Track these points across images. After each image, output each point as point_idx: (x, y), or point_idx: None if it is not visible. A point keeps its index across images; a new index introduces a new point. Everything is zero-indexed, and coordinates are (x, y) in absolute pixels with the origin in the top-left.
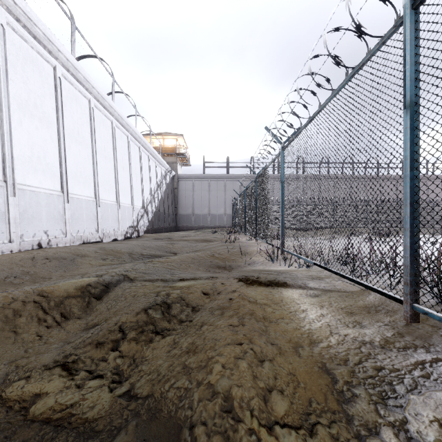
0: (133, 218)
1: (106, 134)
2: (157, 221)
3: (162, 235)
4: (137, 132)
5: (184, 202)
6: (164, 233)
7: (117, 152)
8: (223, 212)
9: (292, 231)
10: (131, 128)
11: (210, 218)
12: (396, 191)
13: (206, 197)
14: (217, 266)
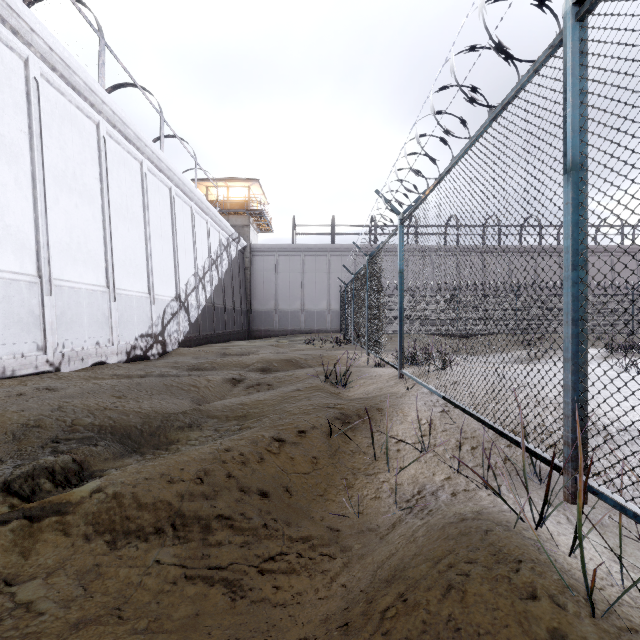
0: (152, 319)
1: (81, 146)
2: (208, 323)
3: (212, 349)
4: (162, 157)
5: (261, 291)
6: (224, 342)
7: (111, 189)
8: (325, 307)
9: (442, 340)
10: (148, 148)
11: (304, 317)
12: (611, 273)
13: (297, 282)
14: (282, 522)
